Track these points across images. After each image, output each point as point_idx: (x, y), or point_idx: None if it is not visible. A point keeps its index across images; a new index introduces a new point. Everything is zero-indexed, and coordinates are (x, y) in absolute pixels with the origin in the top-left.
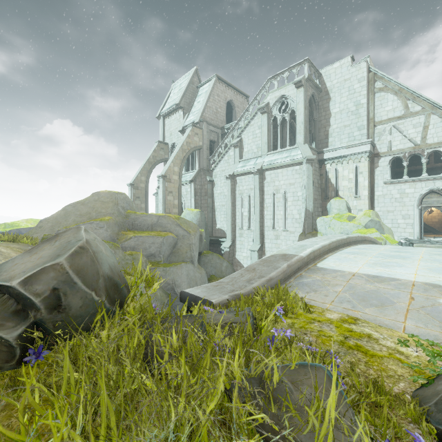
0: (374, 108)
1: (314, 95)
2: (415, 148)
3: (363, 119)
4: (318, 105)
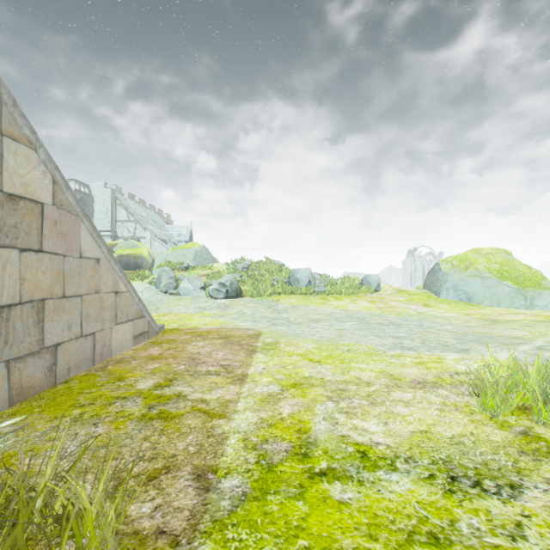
0: (117, 213)
1: (84, 197)
2: (132, 237)
3: (110, 218)
4: (88, 202)
